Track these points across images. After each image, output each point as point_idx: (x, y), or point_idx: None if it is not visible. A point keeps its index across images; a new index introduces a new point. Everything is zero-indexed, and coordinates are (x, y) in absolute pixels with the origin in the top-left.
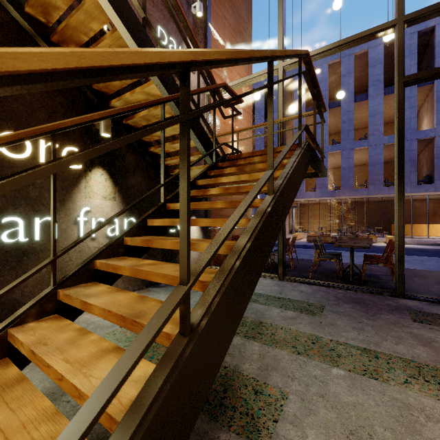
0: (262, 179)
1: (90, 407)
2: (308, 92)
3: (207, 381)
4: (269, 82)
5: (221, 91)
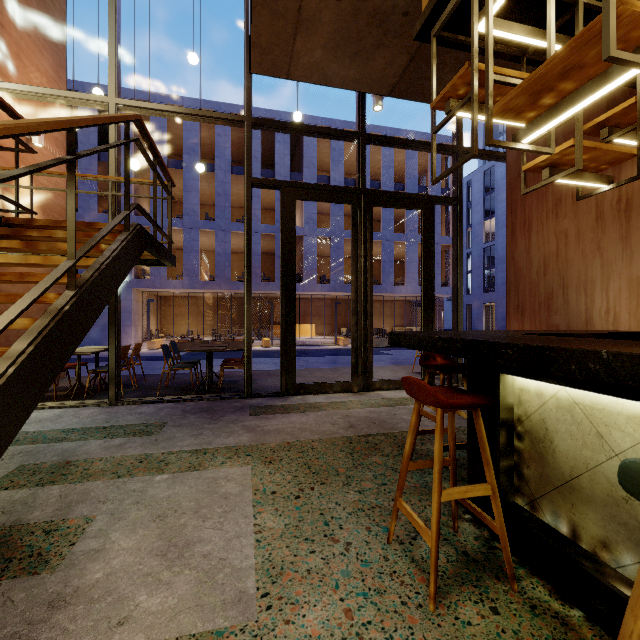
0: (57, 270)
1: None
2: (173, 136)
3: None
4: (71, 154)
5: None
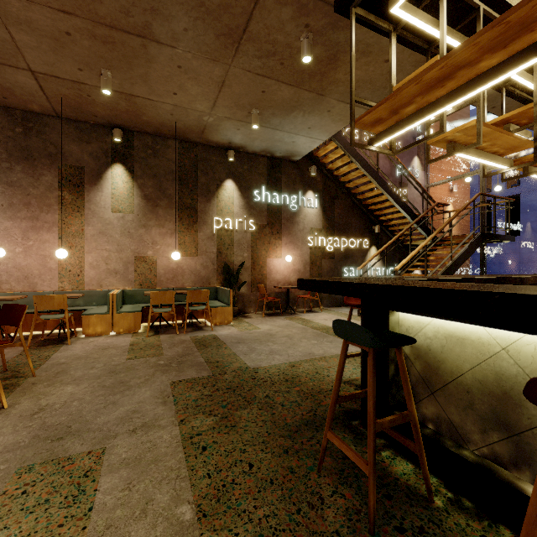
0: (447, 257)
1: None
2: None
3: None
4: (451, 227)
5: (437, 184)
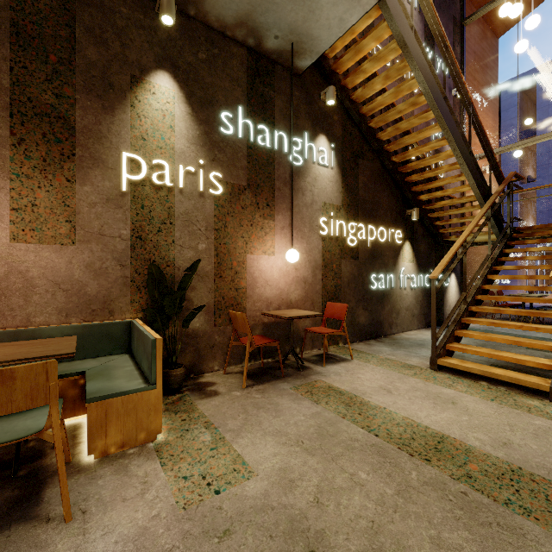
0: None
1: None
2: None
3: None
4: None
5: (480, 158)
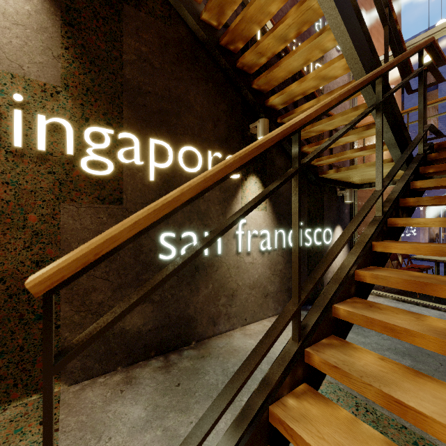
0: None
1: None
2: None
3: None
4: None
5: None
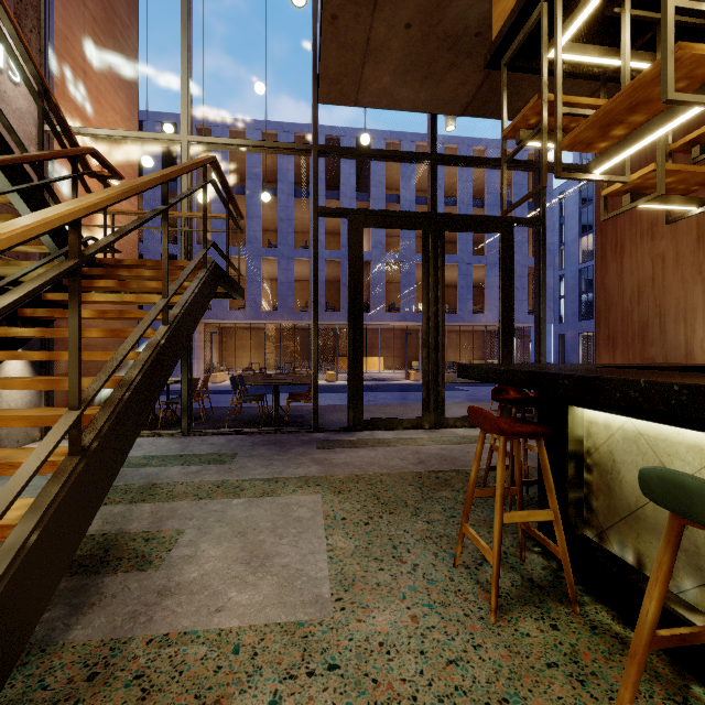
0: (155, 309)
1: (5, 495)
2: (235, 160)
3: (99, 496)
4: (164, 204)
5: (79, 136)
